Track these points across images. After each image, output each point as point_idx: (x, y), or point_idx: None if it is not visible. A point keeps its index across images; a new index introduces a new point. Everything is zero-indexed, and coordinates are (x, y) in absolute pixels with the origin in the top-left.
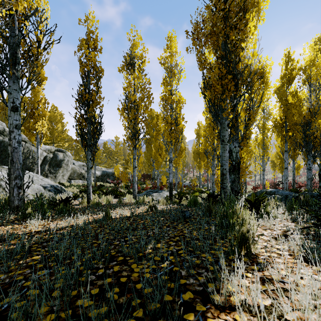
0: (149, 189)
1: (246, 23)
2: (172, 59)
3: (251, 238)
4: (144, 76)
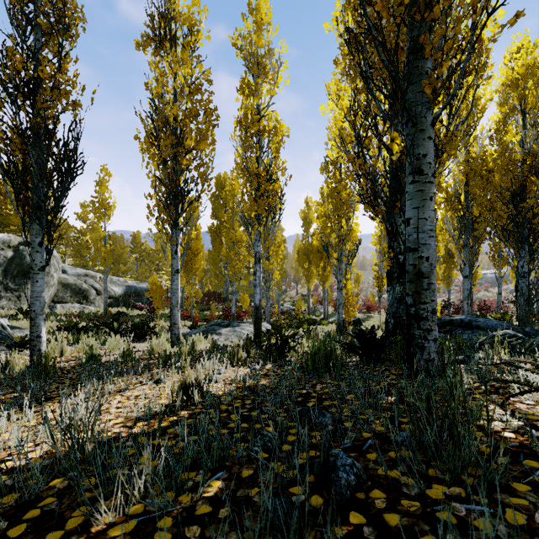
0: (218, 319)
1: None
2: (261, 37)
3: None
4: (197, 61)
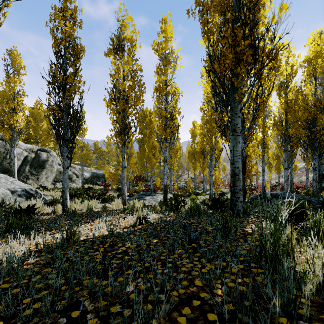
0: (142, 191)
1: None
2: (167, 44)
3: None
4: (135, 62)
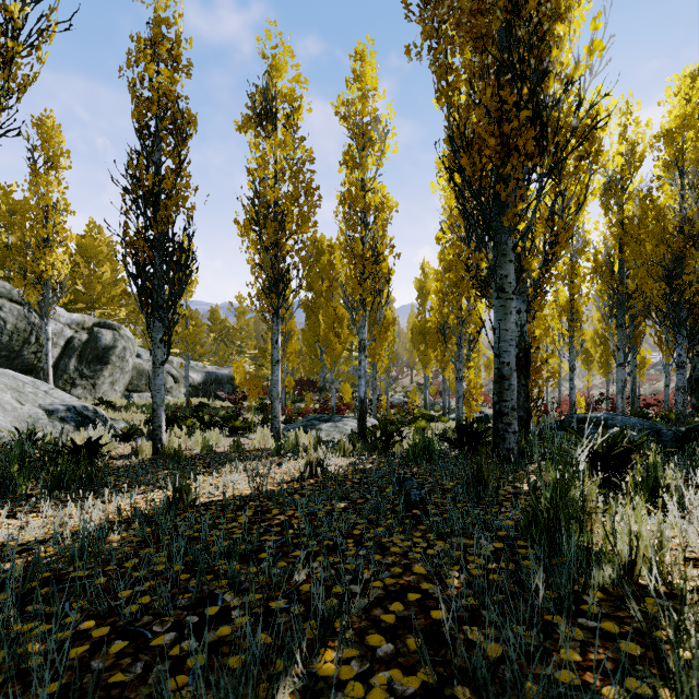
0: (313, 413)
1: None
2: (367, 105)
3: None
4: (299, 143)
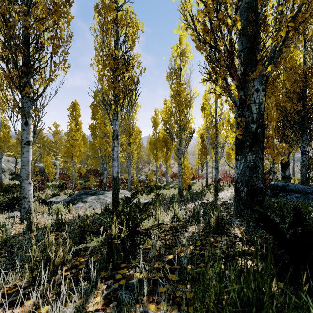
0: (95, 187)
1: None
2: None
3: None
4: None
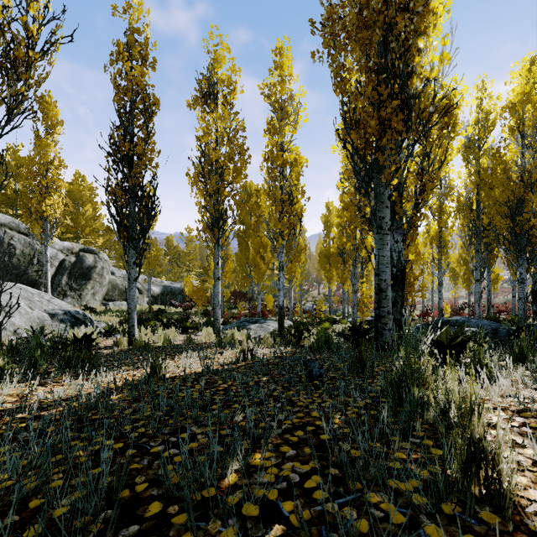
0: (244, 317)
1: (427, 0)
2: (284, 87)
3: (492, 450)
4: (234, 117)
